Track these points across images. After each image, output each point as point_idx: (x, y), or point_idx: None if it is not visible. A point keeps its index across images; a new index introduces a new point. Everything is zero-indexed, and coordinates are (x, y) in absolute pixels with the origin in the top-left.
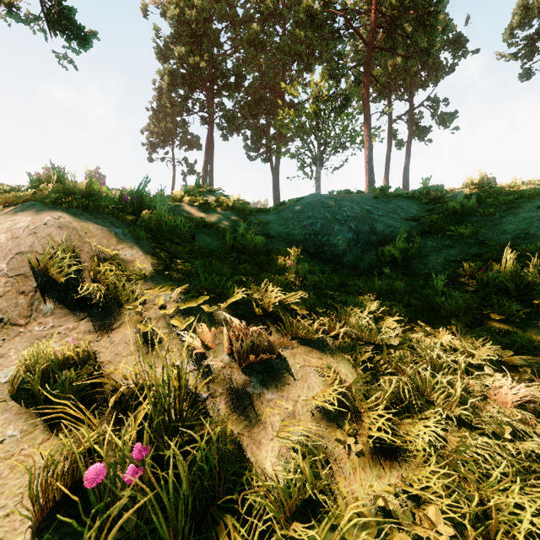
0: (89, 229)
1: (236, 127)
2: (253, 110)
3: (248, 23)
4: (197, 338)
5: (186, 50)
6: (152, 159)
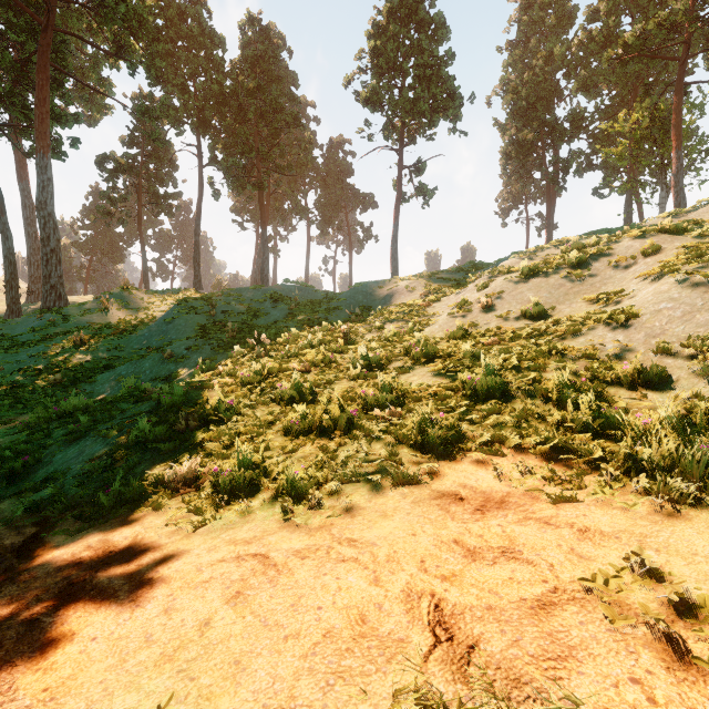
0: (412, 283)
1: (587, 166)
2: (603, 142)
3: (587, 58)
4: (419, 293)
5: (518, 126)
6: (505, 223)
